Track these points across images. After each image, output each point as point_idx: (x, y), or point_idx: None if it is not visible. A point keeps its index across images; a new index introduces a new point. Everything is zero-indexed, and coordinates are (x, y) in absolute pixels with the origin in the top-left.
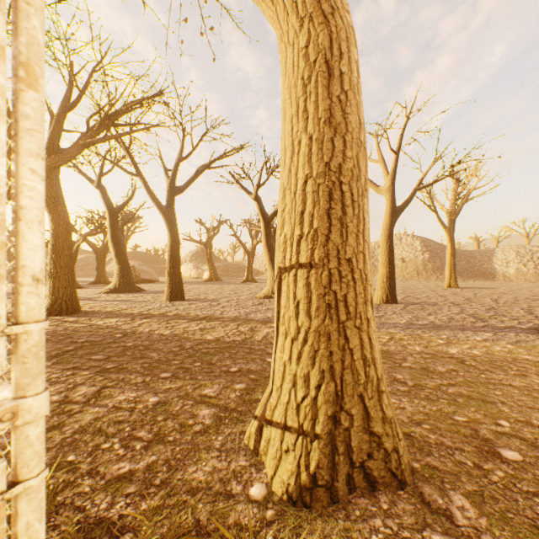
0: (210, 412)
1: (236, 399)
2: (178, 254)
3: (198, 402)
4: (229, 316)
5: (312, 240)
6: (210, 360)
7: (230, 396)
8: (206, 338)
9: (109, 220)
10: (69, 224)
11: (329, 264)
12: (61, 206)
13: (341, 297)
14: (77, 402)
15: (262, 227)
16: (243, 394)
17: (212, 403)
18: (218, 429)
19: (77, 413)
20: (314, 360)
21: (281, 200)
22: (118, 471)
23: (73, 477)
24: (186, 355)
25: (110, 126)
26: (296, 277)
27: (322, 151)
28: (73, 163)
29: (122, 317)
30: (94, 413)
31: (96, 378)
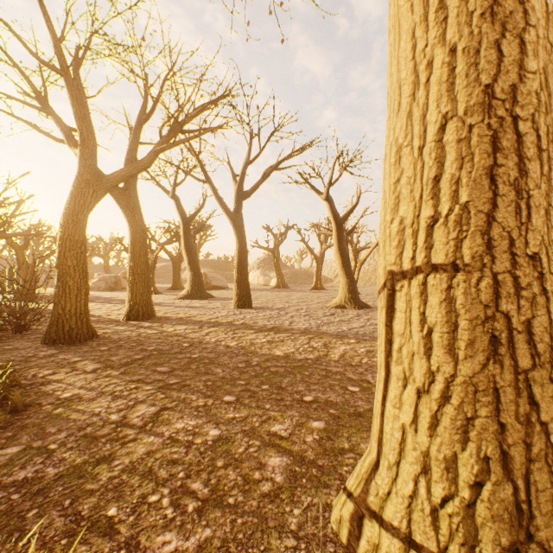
0: (281, 462)
1: (314, 445)
2: (245, 261)
3: (266, 443)
4: (298, 327)
5: (456, 224)
6: (279, 383)
7: (306, 439)
8: (274, 353)
9: (182, 229)
10: (145, 232)
11: (494, 264)
12: (138, 215)
13: (519, 325)
14: (133, 426)
15: (333, 230)
16: (323, 438)
17: (284, 448)
18: (293, 493)
19: (130, 441)
20: (465, 435)
21: (393, 166)
22: (161, 547)
23: (108, 548)
24: (252, 374)
25: (179, 130)
26: (426, 287)
27: (478, 66)
28: (151, 176)
29: (191, 324)
30: (148, 445)
31: (157, 395)
